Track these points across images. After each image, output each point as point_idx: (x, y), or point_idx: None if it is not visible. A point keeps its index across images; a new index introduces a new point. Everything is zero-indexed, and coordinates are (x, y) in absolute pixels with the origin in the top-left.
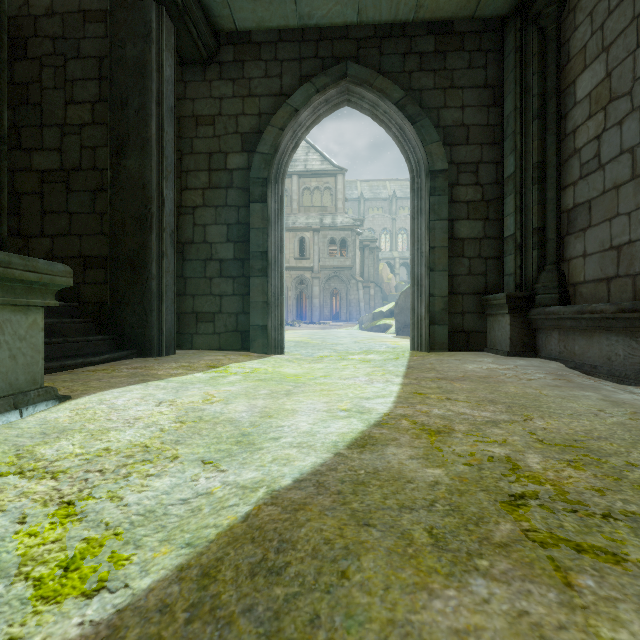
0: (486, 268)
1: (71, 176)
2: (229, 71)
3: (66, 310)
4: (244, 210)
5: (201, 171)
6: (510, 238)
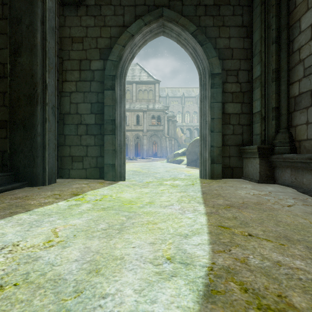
0: (242, 131)
1: None
2: (92, 11)
3: None
4: (101, 94)
5: (75, 70)
6: (257, 113)
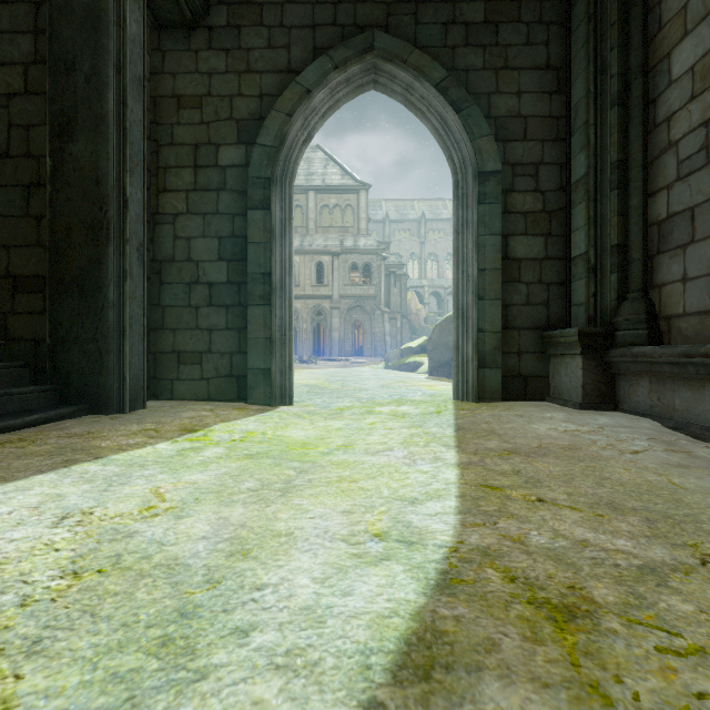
0: (548, 296)
1: None
2: (221, 39)
3: None
4: (241, 219)
5: (184, 168)
6: (580, 258)
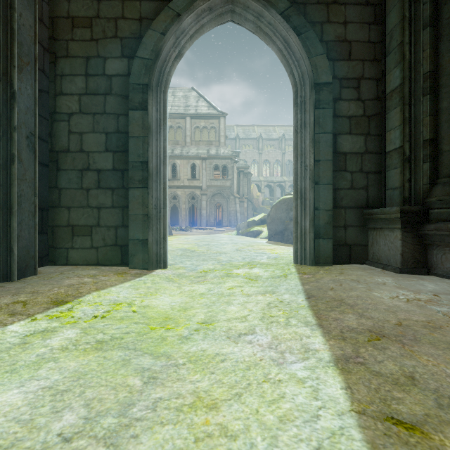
0: (367, 182)
1: None
2: None
3: None
4: (124, 118)
5: (77, 75)
6: (395, 152)
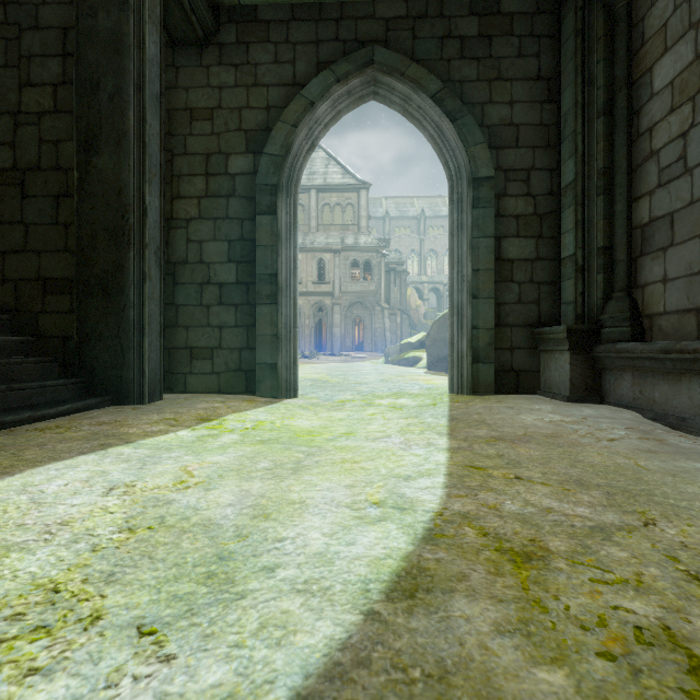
0: (539, 295)
1: (27, 177)
2: (231, 55)
3: (19, 346)
4: (249, 224)
5: (196, 176)
6: (569, 259)
